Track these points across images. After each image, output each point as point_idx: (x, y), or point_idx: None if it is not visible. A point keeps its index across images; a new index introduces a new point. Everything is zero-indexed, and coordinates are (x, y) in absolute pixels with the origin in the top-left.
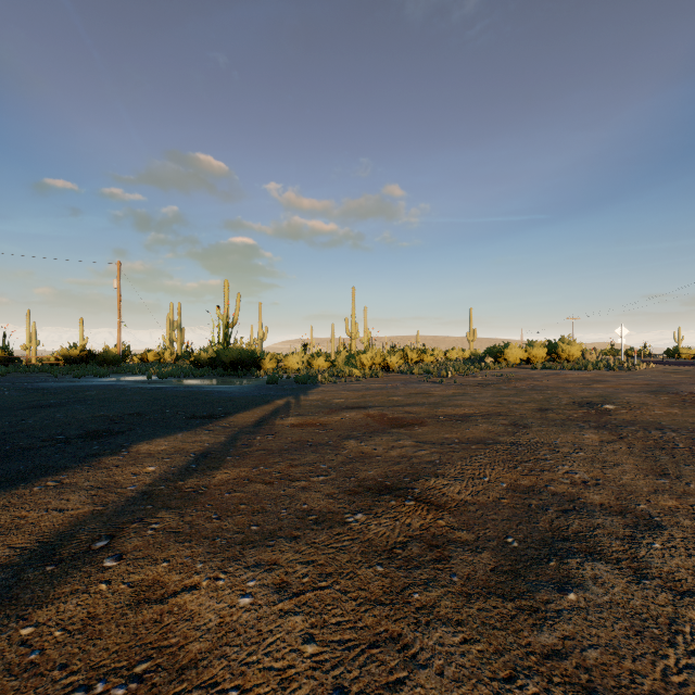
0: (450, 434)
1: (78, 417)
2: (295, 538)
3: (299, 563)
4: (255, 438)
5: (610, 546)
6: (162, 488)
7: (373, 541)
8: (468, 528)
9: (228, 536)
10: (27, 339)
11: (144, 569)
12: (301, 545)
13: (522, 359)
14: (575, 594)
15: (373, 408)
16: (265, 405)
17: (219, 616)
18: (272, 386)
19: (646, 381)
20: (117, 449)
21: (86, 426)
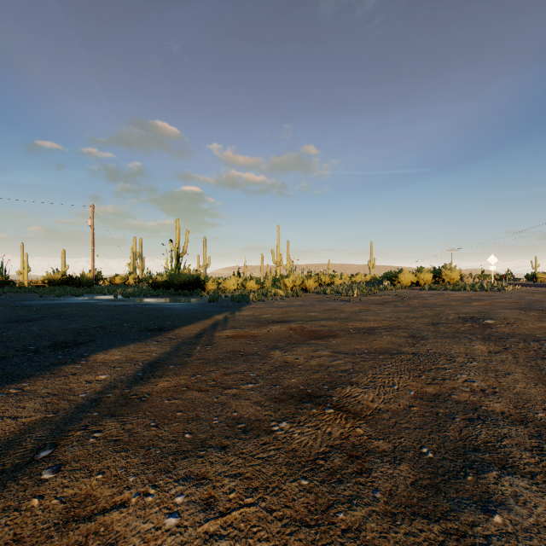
0: (360, 345)
1: (50, 330)
2: (225, 447)
3: (226, 476)
4: (196, 348)
5: (521, 458)
6: (110, 395)
7: (296, 451)
8: (384, 437)
9: (163, 446)
10: (21, 266)
11: (79, 482)
12: (229, 456)
13: (413, 282)
14: (499, 516)
15: (294, 322)
16: (206, 320)
17: (144, 540)
18: (212, 303)
19: (515, 300)
20: (78, 358)
21: (55, 337)
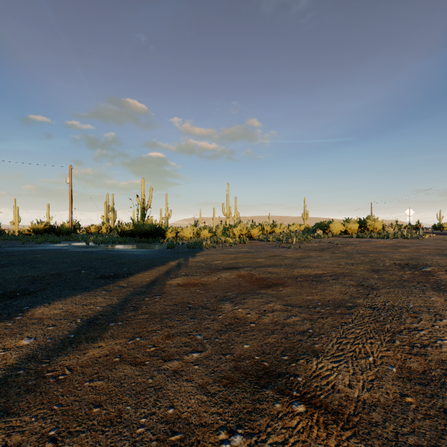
0: (311, 296)
1: (7, 278)
2: None
3: None
4: (144, 299)
5: None
6: (20, 372)
7: None
8: None
9: None
10: (14, 218)
11: None
12: None
13: (342, 231)
14: None
15: (243, 269)
16: (161, 266)
17: None
18: (170, 250)
19: (436, 247)
20: (15, 312)
21: (8, 286)
